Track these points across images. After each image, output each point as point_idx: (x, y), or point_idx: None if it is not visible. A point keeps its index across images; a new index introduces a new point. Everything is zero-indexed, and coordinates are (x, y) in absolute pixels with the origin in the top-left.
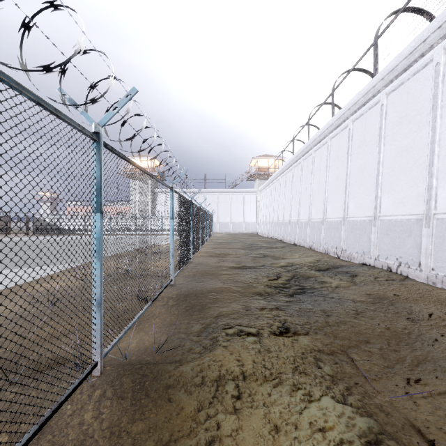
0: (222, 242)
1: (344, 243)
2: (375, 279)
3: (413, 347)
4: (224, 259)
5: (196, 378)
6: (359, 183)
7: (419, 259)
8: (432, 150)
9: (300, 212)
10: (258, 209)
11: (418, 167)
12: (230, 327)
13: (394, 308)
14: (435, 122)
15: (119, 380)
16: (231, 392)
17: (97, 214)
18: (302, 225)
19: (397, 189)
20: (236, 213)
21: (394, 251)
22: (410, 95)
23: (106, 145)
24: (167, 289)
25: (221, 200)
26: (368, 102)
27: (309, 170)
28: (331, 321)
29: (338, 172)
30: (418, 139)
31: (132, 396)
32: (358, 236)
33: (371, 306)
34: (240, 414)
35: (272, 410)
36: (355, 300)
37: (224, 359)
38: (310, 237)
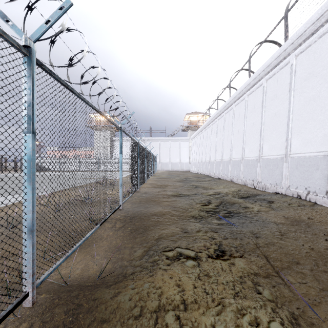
0: (163, 177)
1: (259, 176)
2: (289, 204)
3: None
4: (164, 189)
5: (134, 310)
6: (272, 129)
7: (326, 188)
8: None
9: (223, 153)
10: (190, 152)
11: (324, 112)
12: (170, 249)
13: (312, 230)
14: None
15: (51, 312)
16: (172, 327)
17: (28, 134)
18: (224, 163)
19: (305, 132)
20: (174, 156)
21: (303, 182)
22: (316, 54)
23: (41, 65)
24: (116, 213)
25: (163, 146)
26: (280, 64)
27: (230, 121)
28: (261, 242)
29: (254, 121)
30: (324, 90)
31: None
32: (271, 171)
33: (291, 228)
34: None
35: None
36: (276, 222)
37: (164, 286)
38: (231, 172)
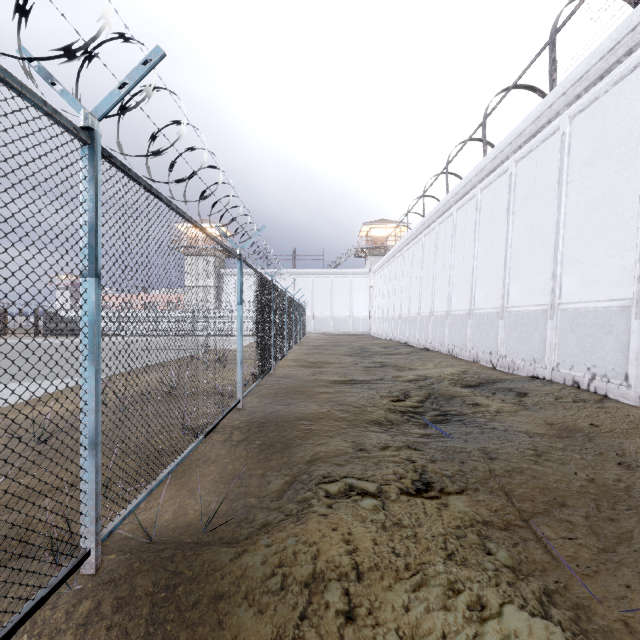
0: (319, 346)
1: (503, 346)
2: (557, 399)
3: None
4: (321, 370)
5: (270, 579)
6: (527, 255)
7: (626, 369)
8: None
9: (434, 301)
10: (372, 298)
11: (623, 226)
12: (332, 479)
13: (595, 446)
14: None
15: (129, 583)
16: (336, 608)
17: (89, 278)
18: (437, 320)
19: (588, 262)
20: (339, 305)
21: (583, 357)
22: (608, 115)
23: (109, 157)
24: (232, 415)
25: (318, 285)
26: (541, 132)
27: (448, 238)
28: (498, 468)
29: (493, 239)
30: (623, 183)
31: (150, 617)
32: (525, 335)
33: (557, 443)
34: None
35: None
36: (529, 432)
37: (323, 542)
38: (450, 337)
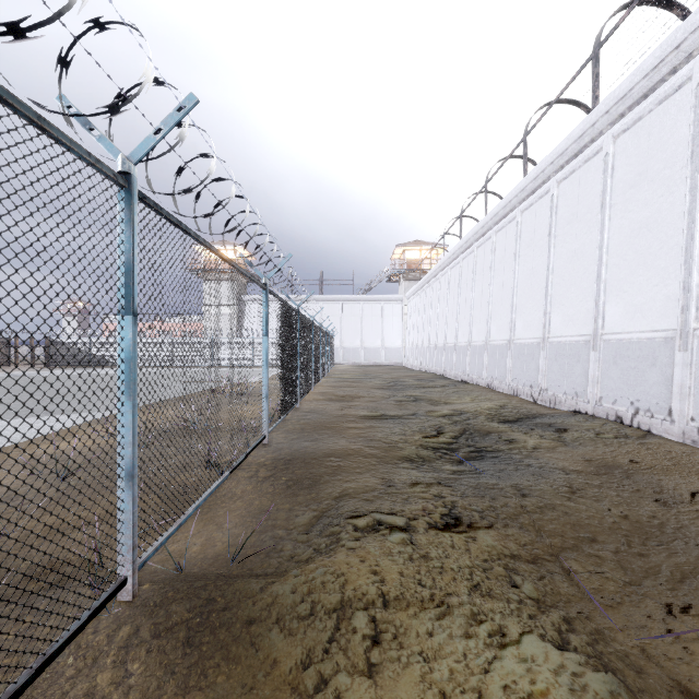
0: (348, 379)
1: (544, 379)
2: (598, 435)
3: (671, 549)
4: (350, 404)
5: (300, 606)
6: (569, 282)
7: (670, 403)
8: (691, 224)
9: (472, 330)
10: (406, 327)
11: (667, 253)
12: (360, 514)
13: (632, 483)
14: (696, 178)
15: (165, 609)
16: (363, 632)
17: (126, 317)
18: (475, 351)
19: (632, 290)
20: (370, 333)
21: (626, 391)
22: (653, 136)
23: (143, 199)
24: (257, 452)
25: (347, 312)
26: (584, 151)
27: (487, 263)
28: (530, 505)
29: (534, 265)
30: (667, 208)
31: (186, 639)
32: (567, 367)
33: (593, 480)
34: (378, 672)
35: (435, 666)
36: (566, 469)
37: (350, 572)
38: (488, 369)
